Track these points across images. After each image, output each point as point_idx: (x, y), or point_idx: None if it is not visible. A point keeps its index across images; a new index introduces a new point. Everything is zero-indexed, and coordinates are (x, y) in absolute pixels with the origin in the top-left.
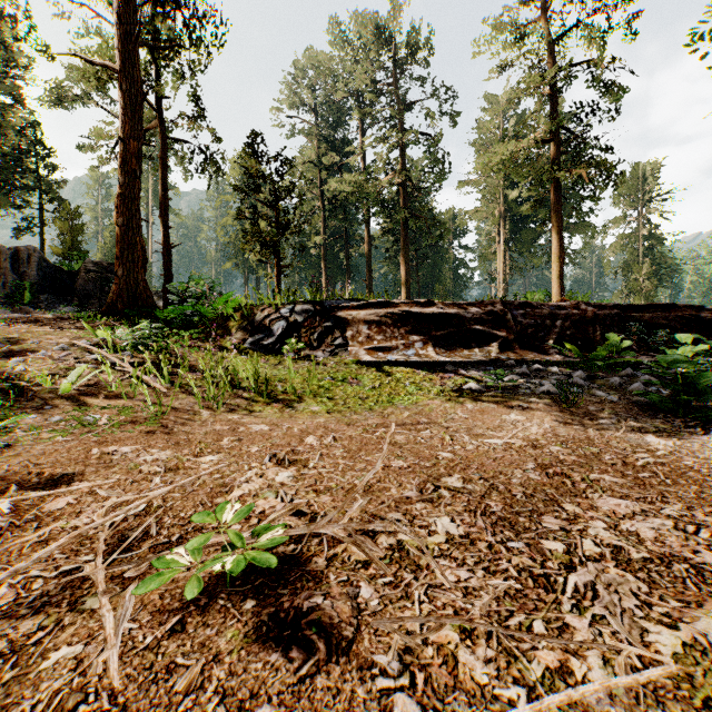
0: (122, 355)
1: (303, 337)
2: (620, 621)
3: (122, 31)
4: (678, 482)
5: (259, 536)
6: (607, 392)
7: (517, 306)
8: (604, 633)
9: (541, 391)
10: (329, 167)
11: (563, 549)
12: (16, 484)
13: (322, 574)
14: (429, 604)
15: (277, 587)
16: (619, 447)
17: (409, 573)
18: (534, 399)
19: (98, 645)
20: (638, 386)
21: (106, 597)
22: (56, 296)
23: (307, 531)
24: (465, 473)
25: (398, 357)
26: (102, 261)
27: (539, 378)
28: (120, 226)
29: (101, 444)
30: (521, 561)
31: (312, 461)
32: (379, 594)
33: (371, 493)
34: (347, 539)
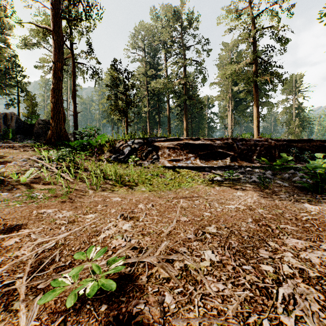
0: (52, 163)
1: (138, 155)
2: (311, 319)
3: (54, 12)
4: (325, 229)
5: (111, 265)
6: (283, 181)
7: (239, 140)
8: None
9: (251, 180)
10: (151, 76)
11: (273, 270)
12: None
13: (144, 287)
14: (203, 308)
15: (119, 296)
16: (292, 210)
17: (191, 286)
18: (248, 185)
19: None
20: (297, 178)
21: (23, 304)
22: (24, 135)
23: (137, 260)
24: (217, 224)
25: (183, 164)
26: (46, 119)
27: (249, 174)
28: (53, 103)
29: (38, 208)
30: (251, 278)
31: (141, 217)
32: (175, 300)
33: (170, 235)
34: (158, 264)
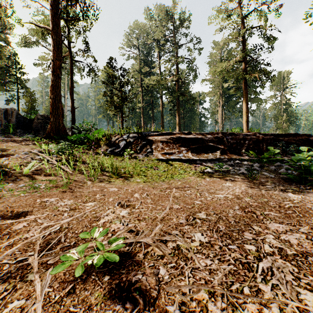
0: (52, 156)
1: (133, 148)
2: (285, 287)
3: (53, 12)
4: (305, 215)
5: (111, 244)
6: (269, 173)
7: (228, 134)
8: (278, 294)
9: (239, 172)
10: (145, 73)
11: (255, 249)
12: (1, 216)
13: (141, 262)
14: (193, 278)
15: (120, 269)
16: (276, 199)
17: (183, 261)
18: (236, 176)
19: (32, 300)
20: (283, 170)
21: (37, 275)
22: (24, 130)
23: (134, 240)
24: (207, 211)
25: (175, 157)
26: (44, 115)
27: (238, 167)
28: (52, 99)
29: (41, 197)
30: (235, 255)
31: (137, 205)
32: (169, 273)
33: (164, 221)
34: (153, 244)
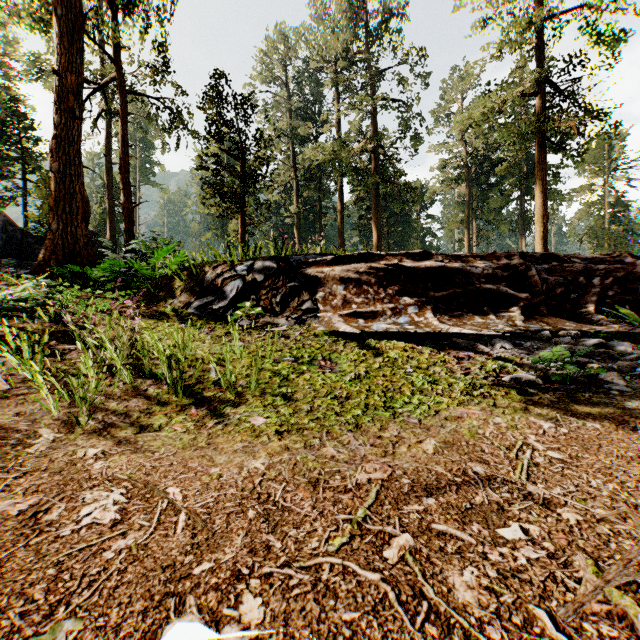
0: None
1: (262, 300)
2: None
3: None
4: None
5: None
6: None
7: (539, 259)
8: None
9: None
10: (302, 139)
11: None
12: None
13: None
14: None
15: None
16: None
17: None
18: None
19: None
20: None
21: None
22: (20, 260)
23: None
24: None
25: (388, 327)
26: None
27: (608, 360)
28: (56, 172)
29: None
30: None
31: None
32: None
33: None
34: None
